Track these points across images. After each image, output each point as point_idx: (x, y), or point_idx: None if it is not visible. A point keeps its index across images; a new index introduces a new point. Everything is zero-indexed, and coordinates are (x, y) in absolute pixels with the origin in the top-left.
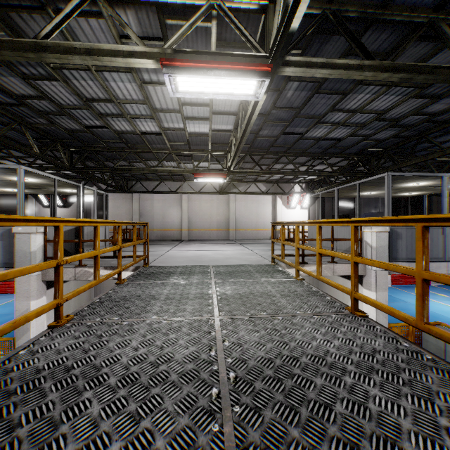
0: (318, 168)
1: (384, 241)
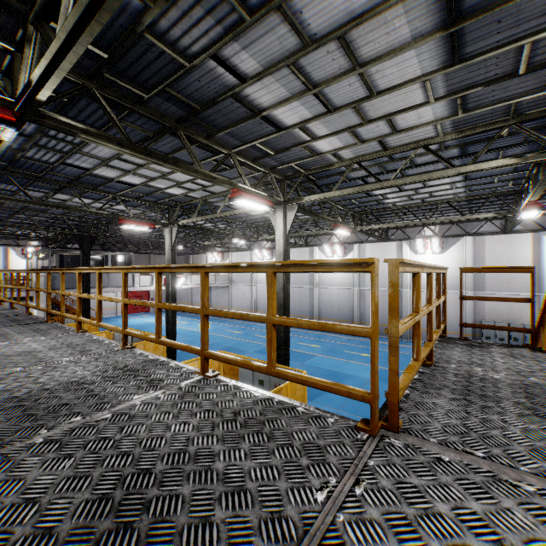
0: (42, 232)
1: (43, 280)
